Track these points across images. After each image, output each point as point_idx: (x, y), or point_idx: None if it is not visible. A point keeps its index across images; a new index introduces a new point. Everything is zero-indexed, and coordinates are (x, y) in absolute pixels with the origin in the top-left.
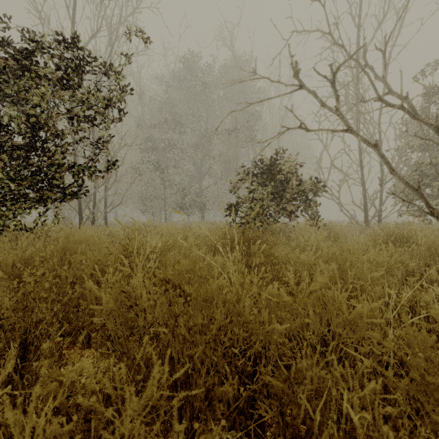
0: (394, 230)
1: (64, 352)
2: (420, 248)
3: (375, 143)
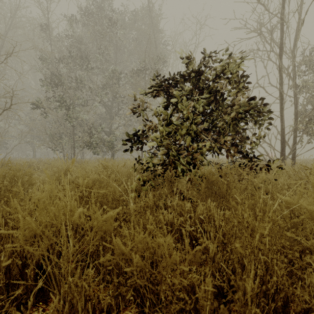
0: None
1: None
2: None
3: None
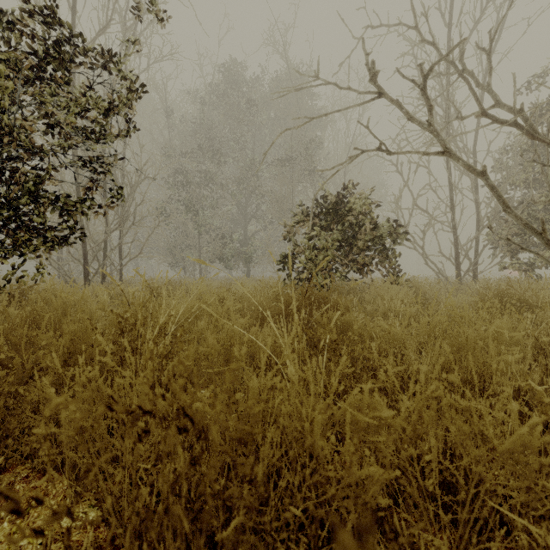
0: (507, 288)
1: (19, 487)
2: (548, 314)
3: (483, 170)
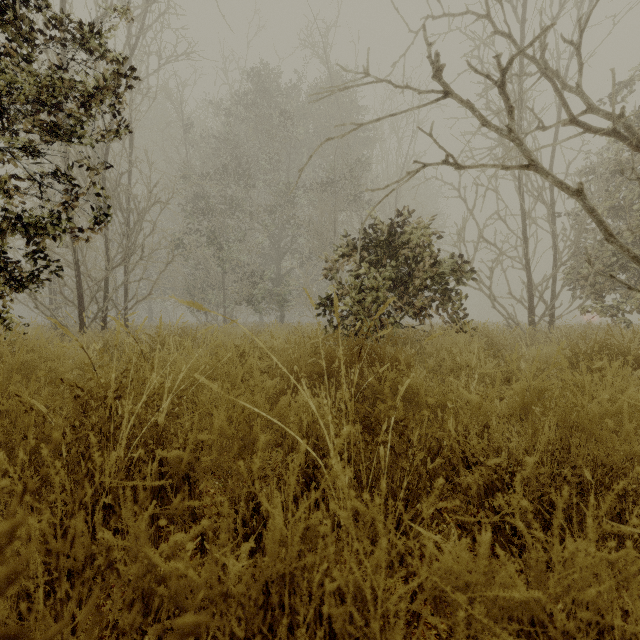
0: (606, 339)
1: None
2: None
3: (578, 188)
